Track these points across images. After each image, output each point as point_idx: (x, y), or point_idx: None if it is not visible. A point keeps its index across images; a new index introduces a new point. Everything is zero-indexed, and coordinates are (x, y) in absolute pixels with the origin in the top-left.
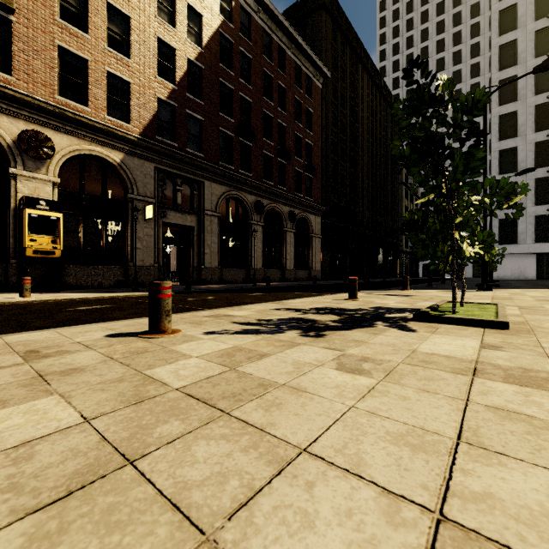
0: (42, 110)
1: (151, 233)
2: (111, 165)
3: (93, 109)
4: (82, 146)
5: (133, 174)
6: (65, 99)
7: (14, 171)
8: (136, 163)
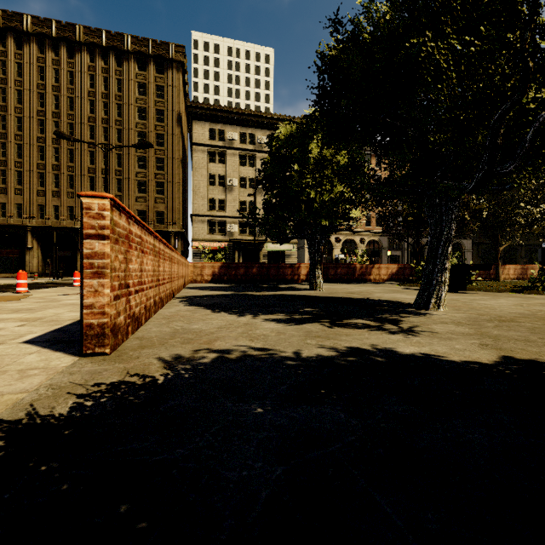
0: (363, 232)
1: (386, 259)
2: (375, 241)
3: (372, 226)
4: (370, 238)
5: (381, 242)
6: (367, 227)
7: (358, 248)
8: (382, 238)
